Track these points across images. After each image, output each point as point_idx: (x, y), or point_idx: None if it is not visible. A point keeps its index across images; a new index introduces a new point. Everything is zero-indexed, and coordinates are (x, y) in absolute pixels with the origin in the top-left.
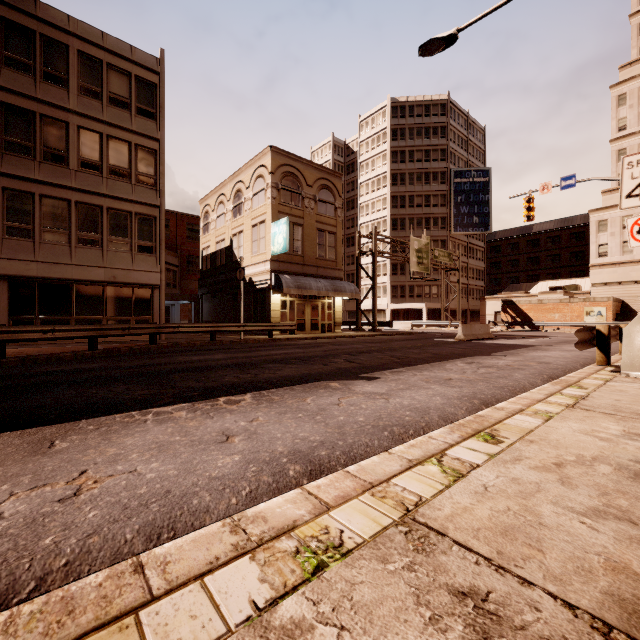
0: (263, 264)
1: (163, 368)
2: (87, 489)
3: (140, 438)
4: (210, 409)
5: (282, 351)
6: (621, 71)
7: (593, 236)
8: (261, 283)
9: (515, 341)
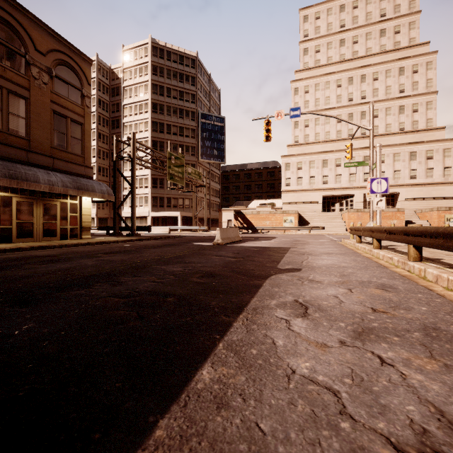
0: None
1: None
2: None
3: None
4: None
5: None
6: (296, 74)
7: (283, 172)
8: None
9: (263, 243)
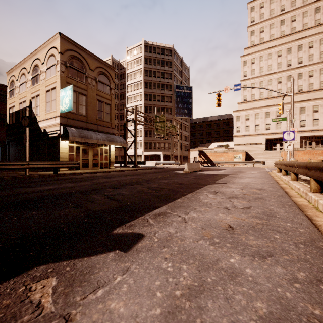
0: (54, 119)
1: None
2: None
3: None
4: None
5: (50, 186)
6: (244, 50)
7: (234, 123)
8: (52, 133)
9: (214, 172)
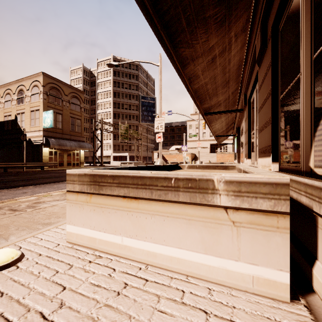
0: (38, 132)
1: None
2: None
3: None
4: (16, 189)
5: (48, 175)
6: None
7: (188, 130)
8: (37, 142)
9: None
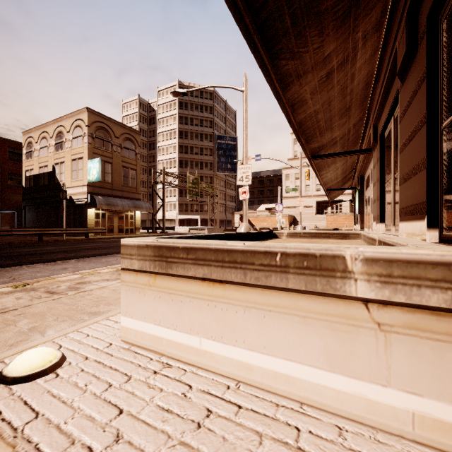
0: (81, 187)
1: (13, 254)
2: (17, 278)
3: (26, 271)
4: (54, 264)
5: (94, 244)
6: None
7: (284, 182)
8: (79, 200)
9: None
